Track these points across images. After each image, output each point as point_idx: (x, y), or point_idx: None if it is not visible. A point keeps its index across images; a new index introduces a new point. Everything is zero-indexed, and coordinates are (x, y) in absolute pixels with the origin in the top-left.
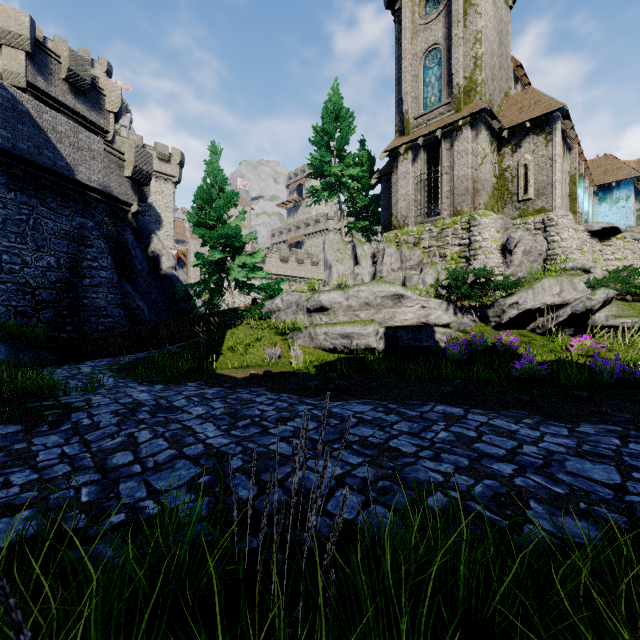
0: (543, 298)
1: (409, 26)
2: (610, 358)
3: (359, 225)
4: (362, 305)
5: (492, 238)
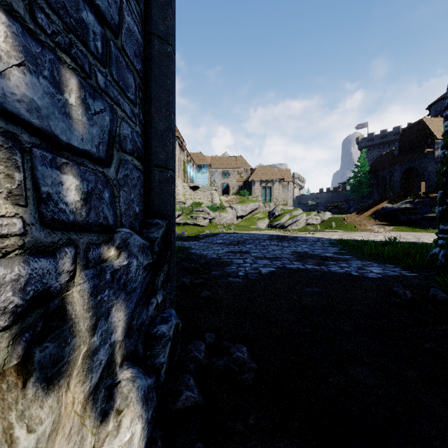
0: None
1: None
2: (178, 232)
3: None
4: None
5: None
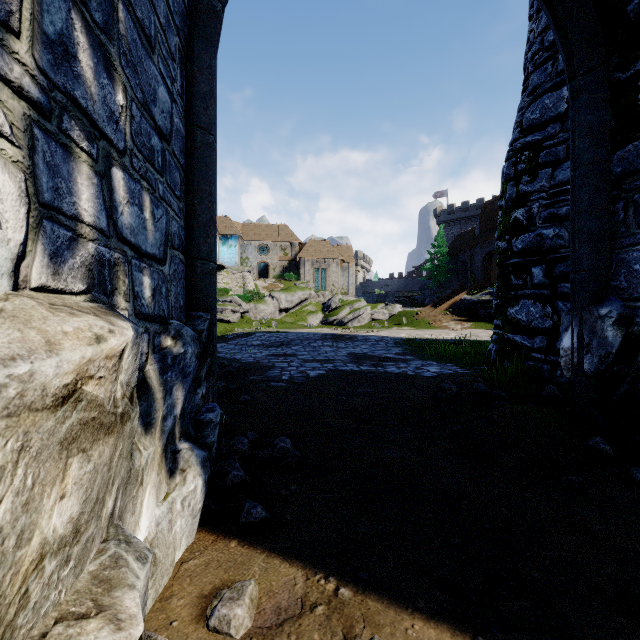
0: None
1: None
2: None
3: None
4: None
5: None
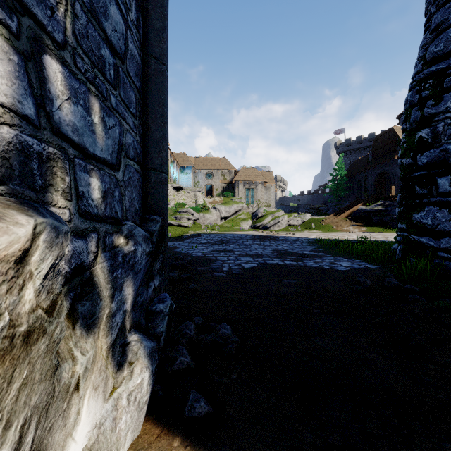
0: None
1: None
2: None
3: None
4: None
5: None
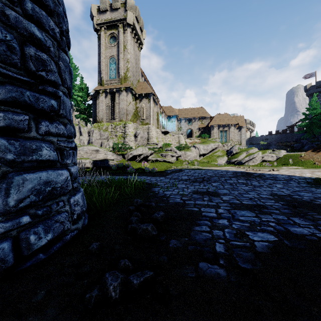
0: (138, 152)
1: (104, 44)
2: (151, 167)
3: (82, 117)
4: (85, 153)
5: (132, 131)
